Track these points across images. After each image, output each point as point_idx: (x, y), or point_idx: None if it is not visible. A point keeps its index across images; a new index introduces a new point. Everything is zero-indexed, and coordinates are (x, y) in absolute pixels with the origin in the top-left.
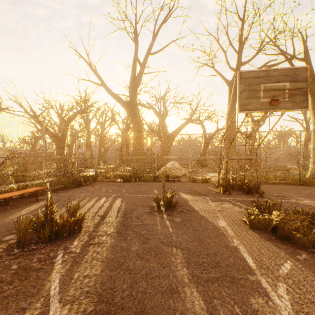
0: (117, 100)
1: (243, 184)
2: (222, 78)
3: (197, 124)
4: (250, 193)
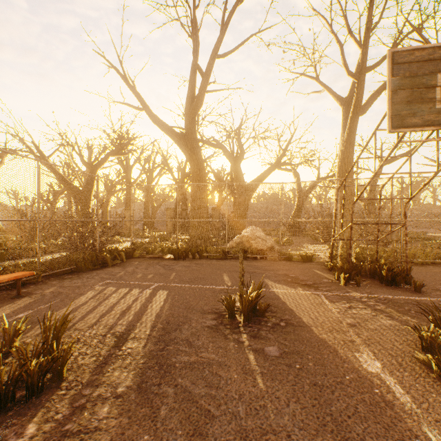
0: (166, 132)
1: (381, 268)
2: (331, 95)
3: (287, 171)
4: (393, 284)
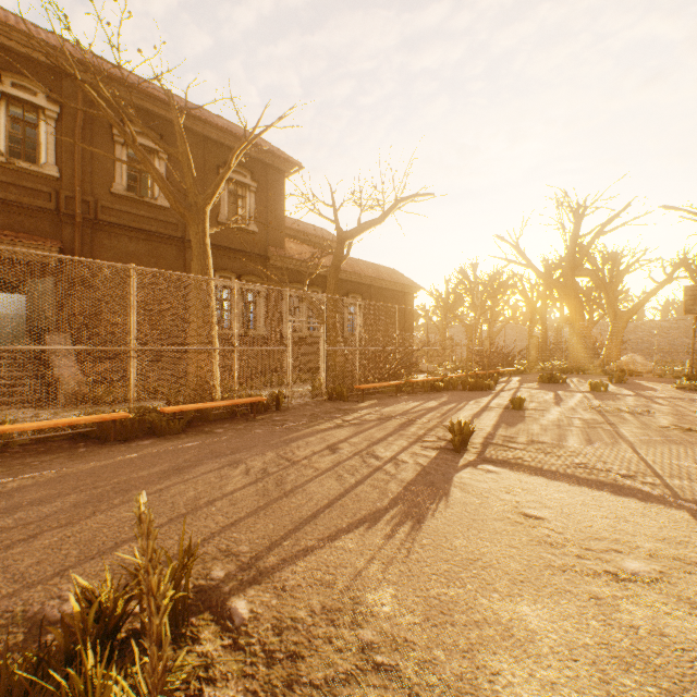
0: (548, 283)
1: None
2: None
3: None
4: None
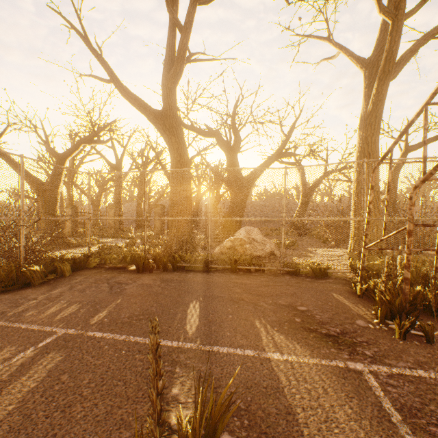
0: (139, 108)
1: None
2: (349, 57)
3: (291, 165)
4: None
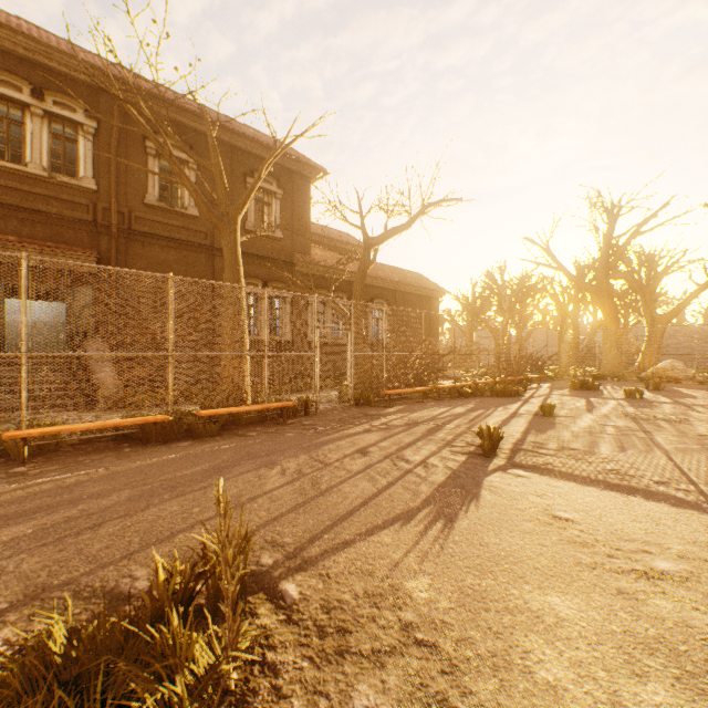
0: (580, 286)
1: None
2: None
3: None
4: None
